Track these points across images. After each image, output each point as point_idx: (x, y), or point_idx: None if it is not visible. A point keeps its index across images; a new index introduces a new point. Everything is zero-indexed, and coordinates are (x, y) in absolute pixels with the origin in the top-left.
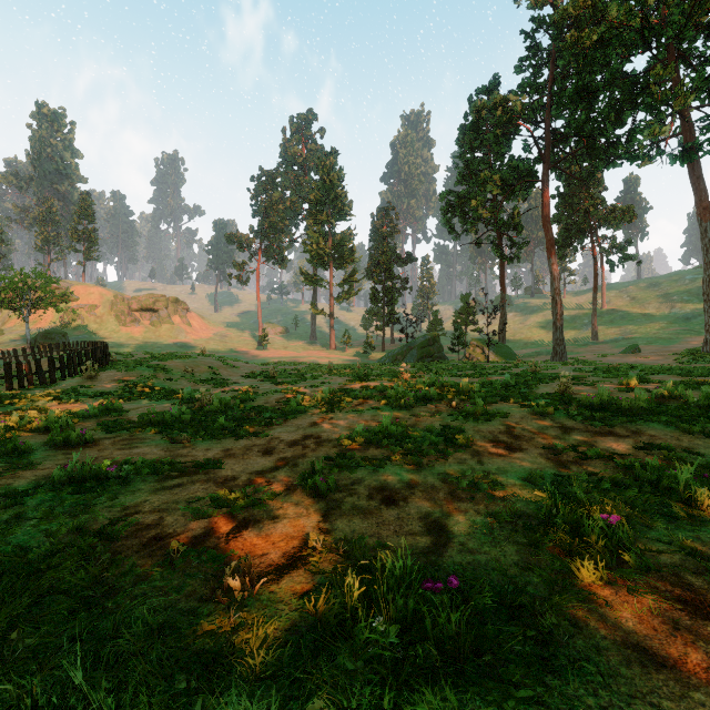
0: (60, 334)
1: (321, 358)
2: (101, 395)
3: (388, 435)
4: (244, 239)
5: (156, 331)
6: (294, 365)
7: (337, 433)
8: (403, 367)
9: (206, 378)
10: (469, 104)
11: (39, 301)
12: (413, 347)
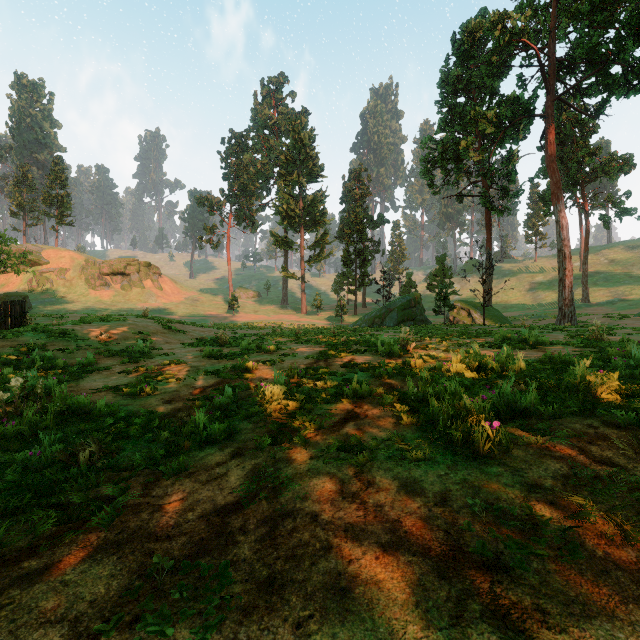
0: (20, 297)
1: (291, 322)
2: None
3: None
4: (214, 201)
5: (126, 294)
6: (259, 329)
7: None
8: (403, 333)
9: (126, 348)
10: (452, 44)
11: None
12: (392, 309)
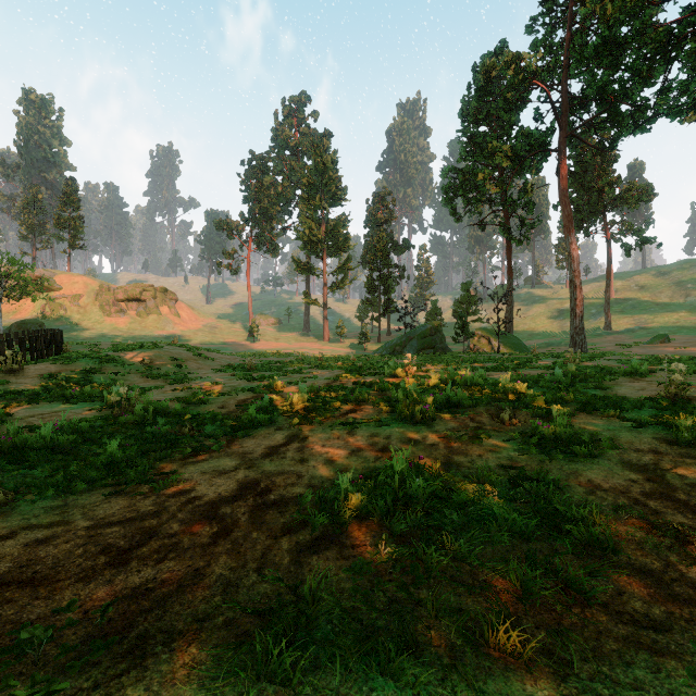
0: (36, 324)
1: (313, 350)
2: (2, 395)
3: (405, 497)
4: (234, 225)
5: (143, 321)
6: (282, 357)
7: (306, 477)
8: (407, 358)
9: (167, 372)
10: (473, 74)
11: (14, 289)
12: (412, 337)
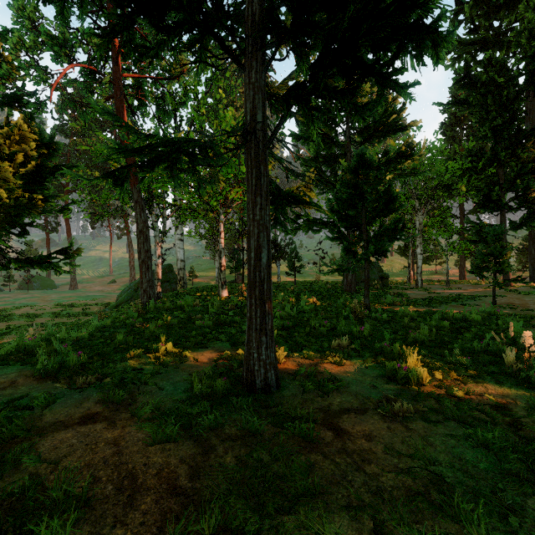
0: None
1: None
2: None
3: None
4: None
5: None
6: None
7: None
8: None
9: None
10: None
11: None
12: None
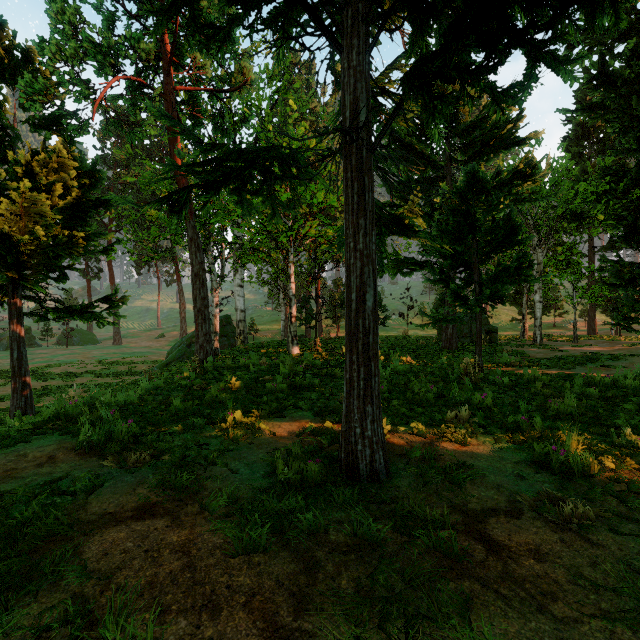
0: None
1: None
2: None
3: None
4: None
5: None
6: None
7: None
8: None
9: None
10: None
11: None
12: (3, 339)
